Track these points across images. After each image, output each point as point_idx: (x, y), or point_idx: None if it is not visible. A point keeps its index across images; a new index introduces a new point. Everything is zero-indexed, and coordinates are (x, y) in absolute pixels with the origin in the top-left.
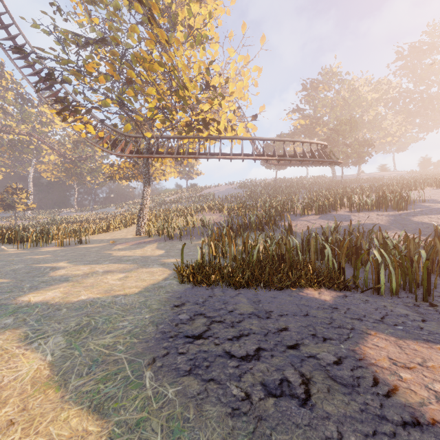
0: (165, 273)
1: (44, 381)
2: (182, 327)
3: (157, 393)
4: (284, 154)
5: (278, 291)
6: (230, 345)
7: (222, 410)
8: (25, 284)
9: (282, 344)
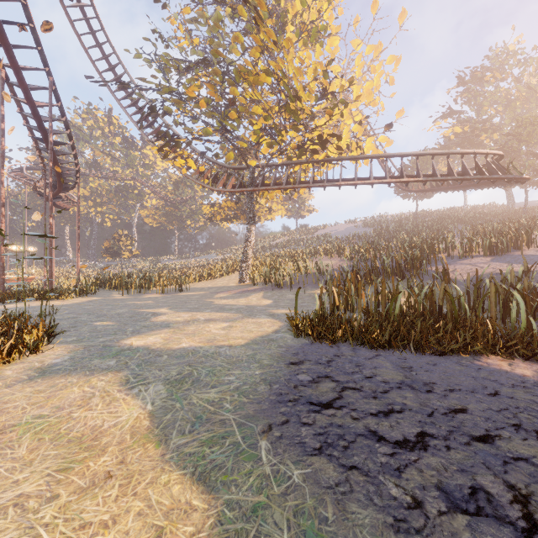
0: (275, 324)
1: (143, 433)
2: (303, 390)
3: (277, 472)
4: (433, 173)
5: (438, 357)
6: (376, 422)
7: (377, 516)
8: (128, 328)
9: (461, 431)
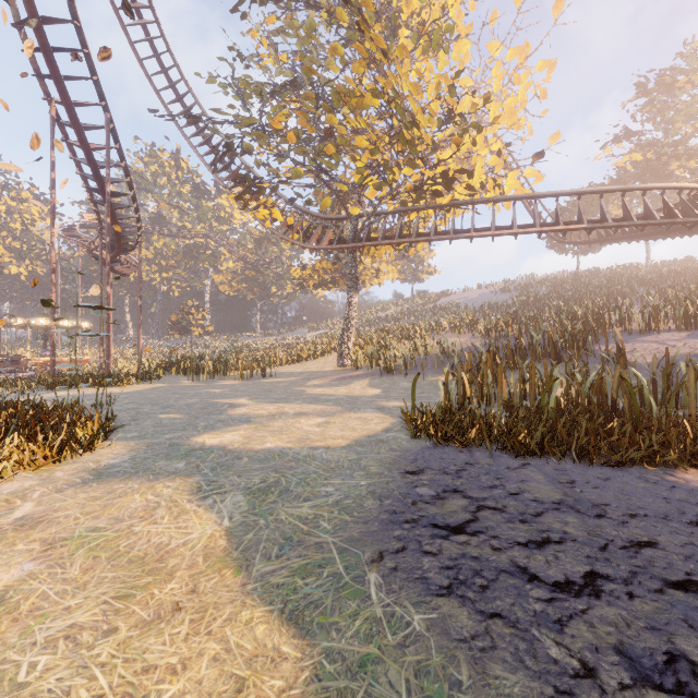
0: (385, 421)
1: (219, 555)
2: (424, 508)
3: (391, 615)
4: (602, 217)
5: (612, 469)
6: (525, 555)
7: (531, 684)
8: (199, 422)
9: (649, 573)
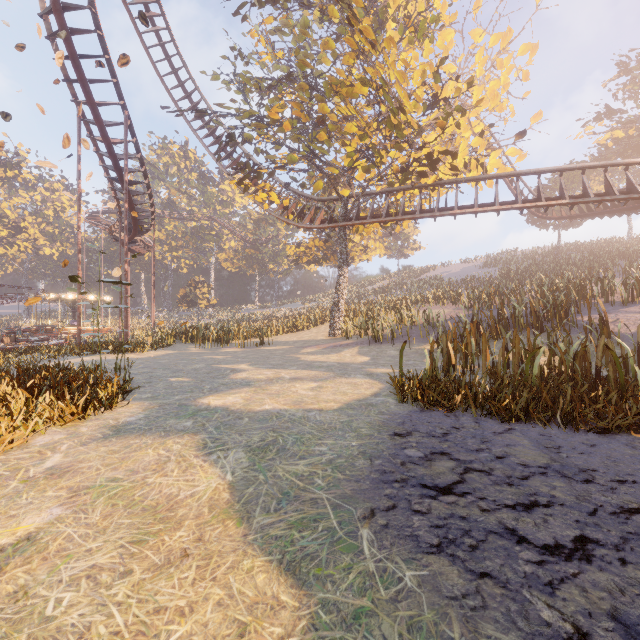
0: (374, 386)
1: (223, 507)
2: (413, 469)
3: (383, 571)
4: (584, 192)
5: (598, 435)
6: (513, 517)
7: None
8: (205, 385)
9: None
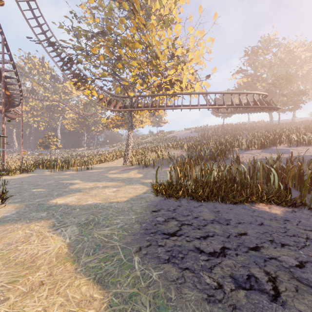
0: (144, 189)
1: (64, 256)
2: (159, 226)
3: (144, 274)
4: (232, 103)
5: (233, 205)
6: (199, 243)
7: (199, 295)
8: (54, 193)
9: (243, 245)
